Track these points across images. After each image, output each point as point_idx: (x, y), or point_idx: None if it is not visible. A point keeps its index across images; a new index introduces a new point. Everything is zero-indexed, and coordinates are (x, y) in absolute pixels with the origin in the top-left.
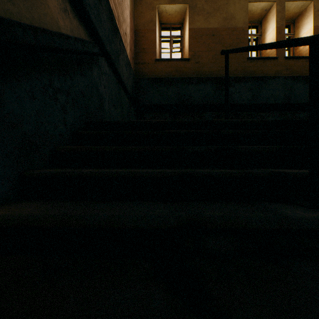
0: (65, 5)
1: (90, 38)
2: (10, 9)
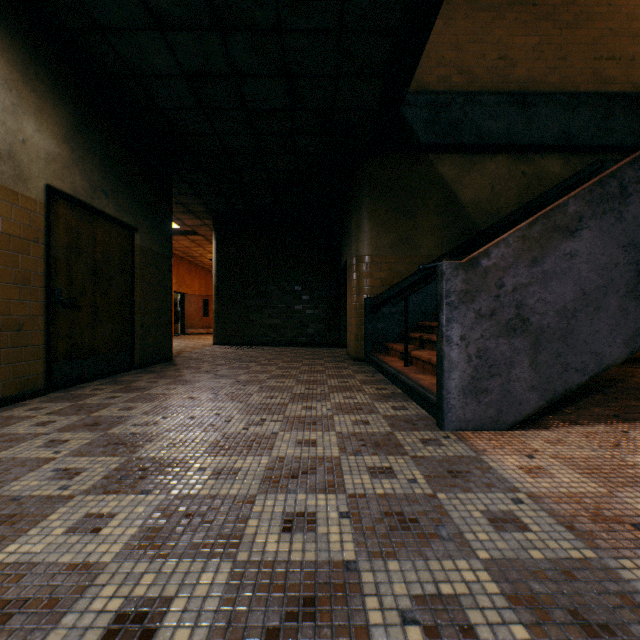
0: (566, 159)
1: (597, 155)
2: (533, 193)
